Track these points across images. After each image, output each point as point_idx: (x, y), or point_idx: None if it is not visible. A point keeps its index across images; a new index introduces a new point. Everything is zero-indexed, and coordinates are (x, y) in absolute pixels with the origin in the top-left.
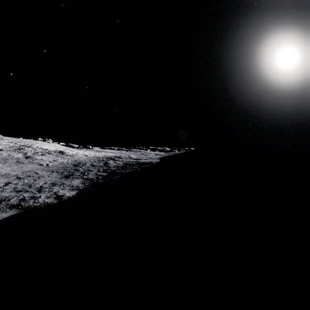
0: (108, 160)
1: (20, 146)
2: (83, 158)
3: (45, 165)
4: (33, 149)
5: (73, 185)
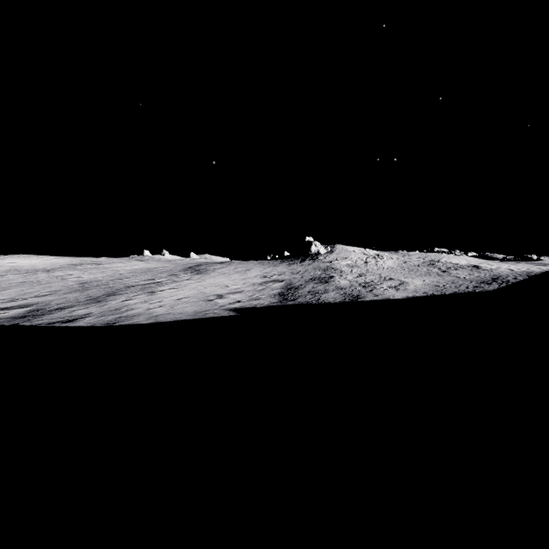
0: None
1: (429, 261)
2: (505, 272)
3: (462, 278)
4: (443, 264)
5: (490, 288)
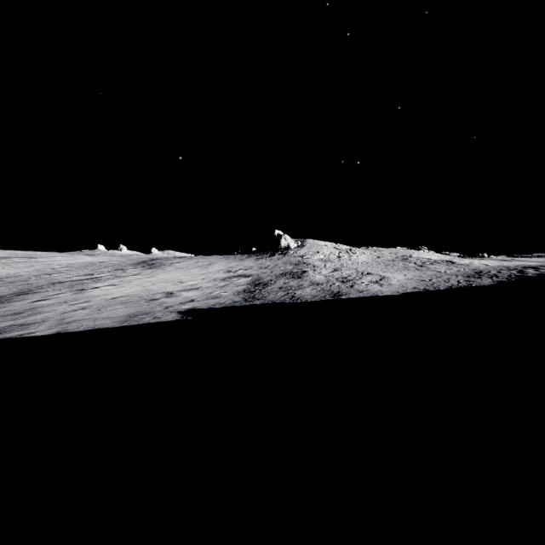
0: (525, 268)
1: (402, 256)
2: (483, 267)
3: (443, 272)
4: (416, 259)
5: (485, 282)
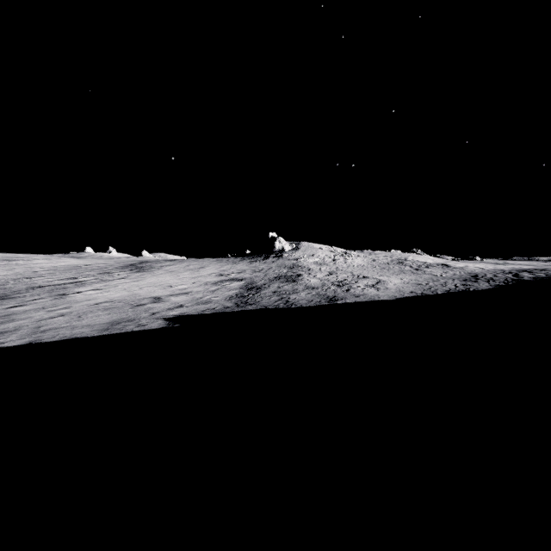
0: (520, 272)
1: (397, 259)
2: (478, 270)
3: (439, 276)
4: (412, 262)
5: (482, 286)
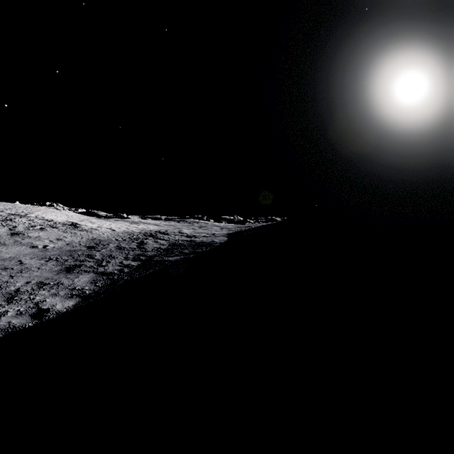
0: (146, 237)
1: (9, 215)
2: (107, 234)
3: (40, 247)
4: (28, 220)
5: (75, 287)
